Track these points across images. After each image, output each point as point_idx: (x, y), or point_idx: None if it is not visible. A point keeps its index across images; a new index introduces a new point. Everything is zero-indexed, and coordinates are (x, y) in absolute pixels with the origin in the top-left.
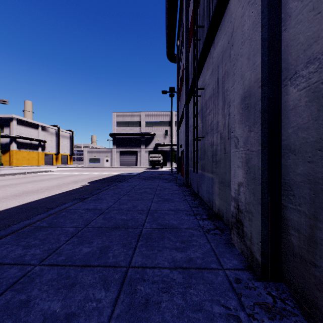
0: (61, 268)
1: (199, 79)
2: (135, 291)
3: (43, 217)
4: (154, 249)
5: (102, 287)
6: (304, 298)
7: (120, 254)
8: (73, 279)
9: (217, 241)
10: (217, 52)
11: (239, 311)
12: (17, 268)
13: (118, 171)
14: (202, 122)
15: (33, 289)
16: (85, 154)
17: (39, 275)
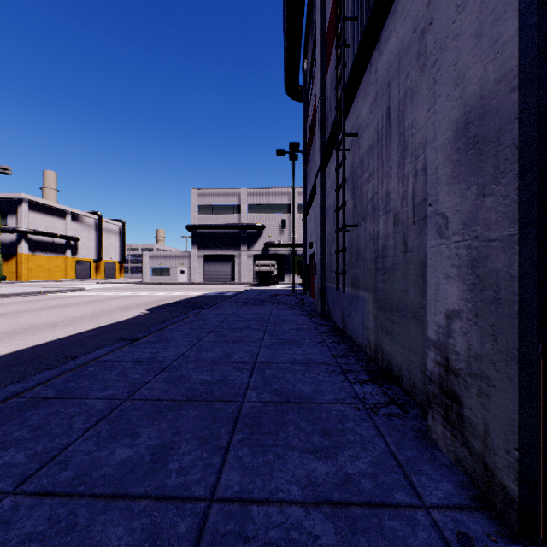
0: (61, 502)
1: (346, 119)
2: None
3: (49, 378)
4: (266, 451)
5: None
6: None
7: (194, 465)
8: (81, 534)
9: (398, 432)
10: (387, 58)
11: None
12: None
13: (201, 290)
14: (352, 198)
15: None
16: (144, 260)
17: (5, 522)
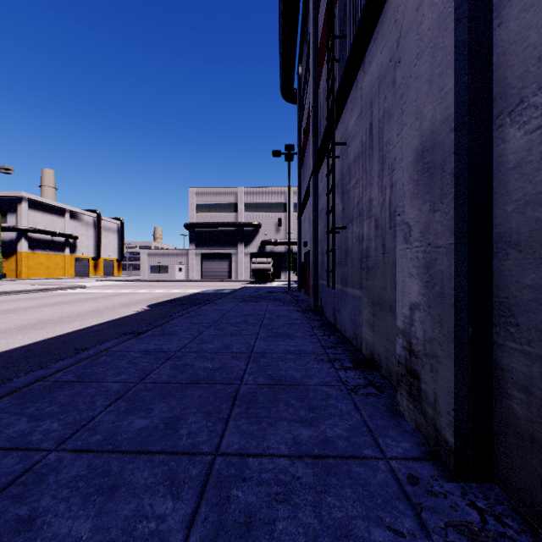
0: (96, 456)
1: (336, 128)
2: (227, 500)
3: (67, 365)
4: (261, 421)
5: (168, 493)
6: (539, 514)
7: (201, 431)
8: (116, 477)
9: (372, 407)
10: (370, 79)
11: (419, 539)
12: (17, 457)
13: (199, 287)
14: (342, 202)
15: (42, 496)
16: (142, 258)
17: (54, 469)
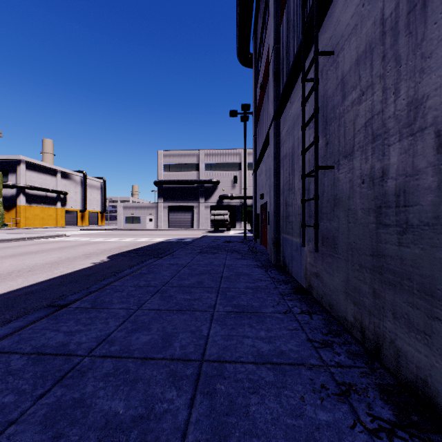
0: None
1: (312, 47)
2: None
3: None
4: None
5: None
6: None
7: None
8: None
9: None
10: None
11: None
12: None
13: (164, 236)
14: (324, 136)
15: None
16: (119, 210)
17: None
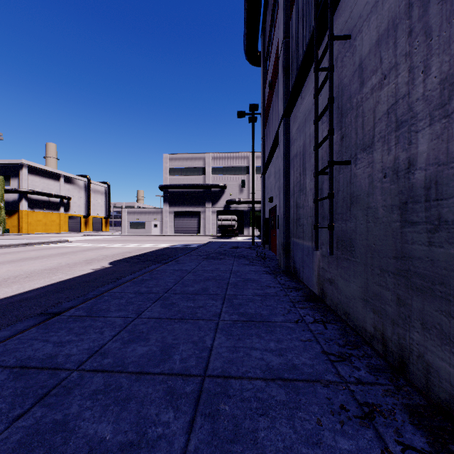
0: None
1: (325, 35)
2: None
3: None
4: None
5: None
6: None
7: None
8: None
9: None
10: None
11: None
12: None
13: (170, 242)
14: (339, 129)
15: None
16: (123, 216)
17: None
